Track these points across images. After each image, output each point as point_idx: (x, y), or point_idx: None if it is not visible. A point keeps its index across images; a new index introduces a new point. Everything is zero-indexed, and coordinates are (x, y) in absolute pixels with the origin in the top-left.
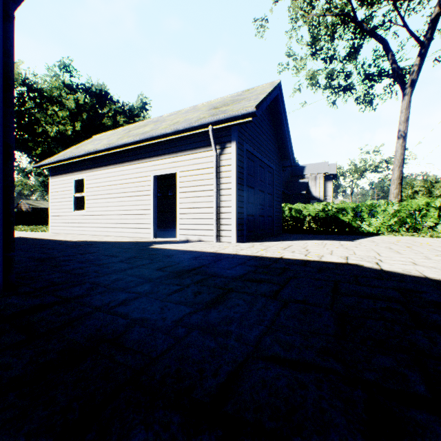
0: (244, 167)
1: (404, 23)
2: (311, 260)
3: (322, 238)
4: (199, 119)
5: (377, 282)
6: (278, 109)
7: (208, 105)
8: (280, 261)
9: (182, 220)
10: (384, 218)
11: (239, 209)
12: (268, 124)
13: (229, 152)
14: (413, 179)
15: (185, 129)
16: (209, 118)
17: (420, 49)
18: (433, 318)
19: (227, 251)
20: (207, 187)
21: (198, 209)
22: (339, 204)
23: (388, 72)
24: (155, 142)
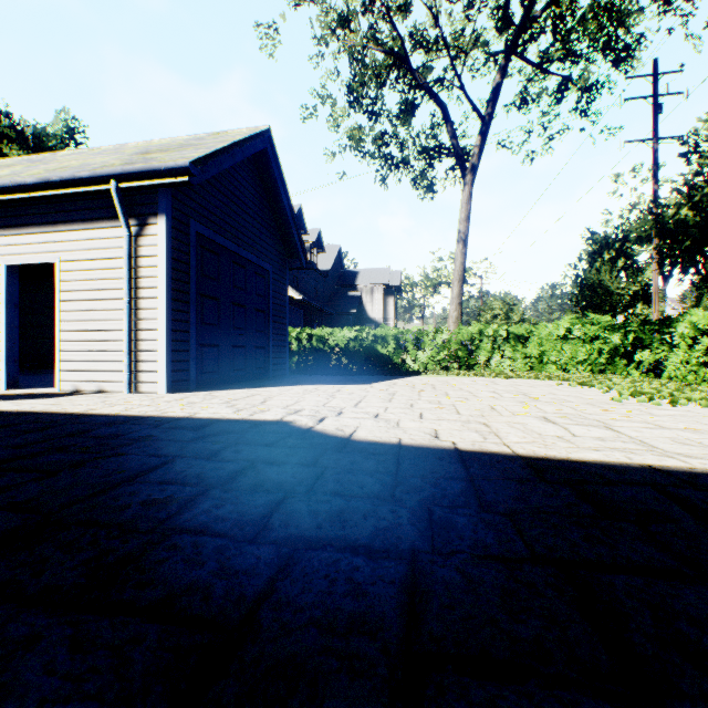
0: (190, 261)
1: (462, 85)
2: (231, 418)
3: (332, 381)
4: (101, 167)
5: (255, 451)
6: (272, 173)
7: (143, 147)
8: (169, 424)
9: (66, 354)
10: (433, 351)
11: (176, 335)
12: (255, 196)
13: (155, 233)
14: (493, 299)
15: (63, 181)
16: (116, 168)
17: (481, 126)
18: (202, 510)
19: (108, 410)
20: (115, 294)
21: (99, 334)
22: (377, 330)
23: (449, 150)
24: (9, 200)
